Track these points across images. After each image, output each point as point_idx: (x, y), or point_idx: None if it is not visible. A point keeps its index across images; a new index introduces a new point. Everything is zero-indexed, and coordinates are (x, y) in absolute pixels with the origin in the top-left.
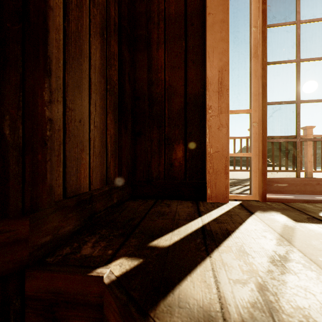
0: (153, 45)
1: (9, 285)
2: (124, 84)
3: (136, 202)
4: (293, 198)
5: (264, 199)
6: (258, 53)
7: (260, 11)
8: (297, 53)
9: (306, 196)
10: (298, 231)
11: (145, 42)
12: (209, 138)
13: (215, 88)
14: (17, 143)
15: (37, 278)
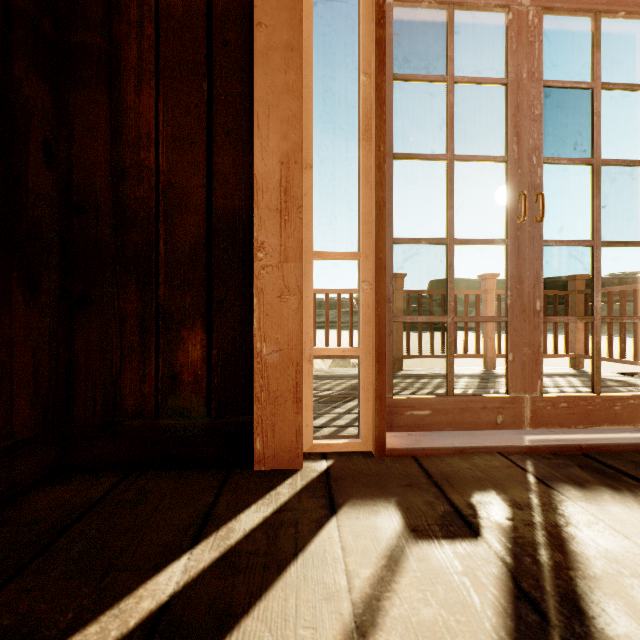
0: (128, 76)
1: None
2: (21, 169)
3: (59, 489)
4: (437, 445)
5: (381, 452)
6: (372, 131)
7: (374, 41)
8: (449, 141)
9: (462, 435)
10: (403, 585)
11: (101, 66)
12: (258, 319)
13: (273, 201)
14: None
15: None
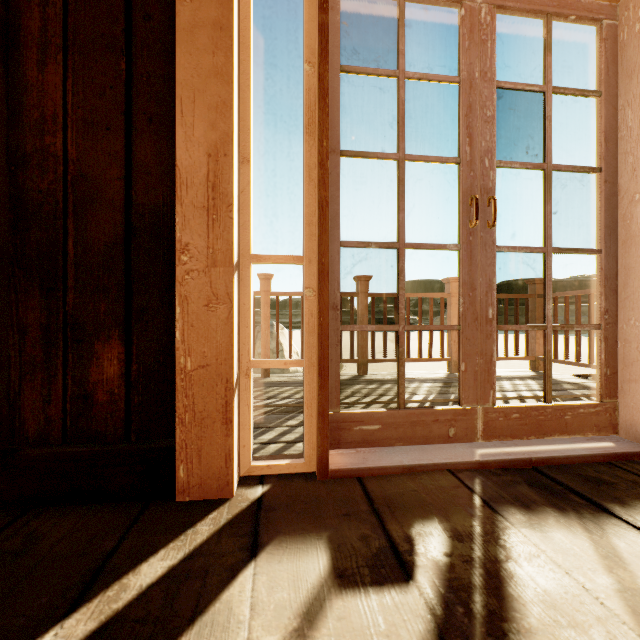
0: (29, 48)
1: None
2: None
3: None
4: (384, 464)
5: (323, 474)
6: (315, 125)
7: (317, 26)
8: (400, 140)
9: (413, 450)
10: None
11: None
12: (182, 330)
13: (199, 197)
14: None
15: None
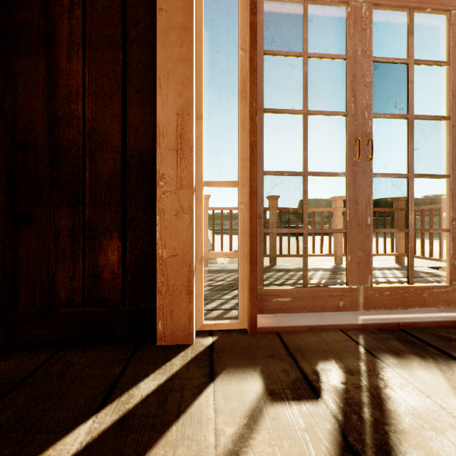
0: (61, 47)
1: None
2: None
3: (3, 363)
4: (294, 324)
5: (253, 330)
6: (247, 91)
7: (248, 25)
8: (304, 100)
9: (314, 316)
10: (257, 441)
11: (39, 38)
12: (160, 231)
13: (171, 143)
14: None
15: None
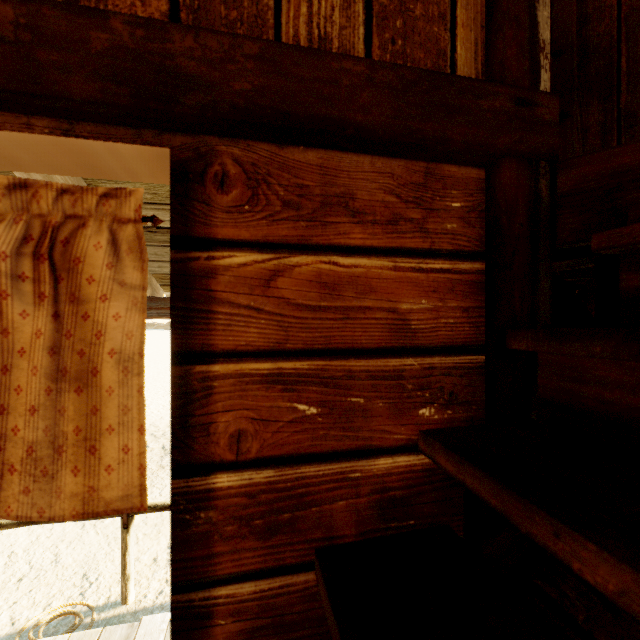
0: None
1: (540, 178)
2: None
3: None
4: None
5: None
6: None
7: None
8: None
9: None
10: None
11: None
12: None
13: None
14: (546, 2)
15: (579, 166)
